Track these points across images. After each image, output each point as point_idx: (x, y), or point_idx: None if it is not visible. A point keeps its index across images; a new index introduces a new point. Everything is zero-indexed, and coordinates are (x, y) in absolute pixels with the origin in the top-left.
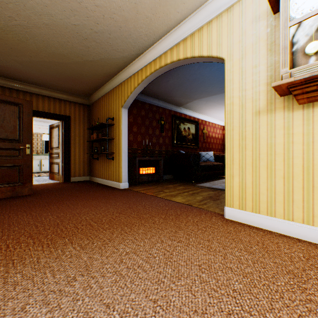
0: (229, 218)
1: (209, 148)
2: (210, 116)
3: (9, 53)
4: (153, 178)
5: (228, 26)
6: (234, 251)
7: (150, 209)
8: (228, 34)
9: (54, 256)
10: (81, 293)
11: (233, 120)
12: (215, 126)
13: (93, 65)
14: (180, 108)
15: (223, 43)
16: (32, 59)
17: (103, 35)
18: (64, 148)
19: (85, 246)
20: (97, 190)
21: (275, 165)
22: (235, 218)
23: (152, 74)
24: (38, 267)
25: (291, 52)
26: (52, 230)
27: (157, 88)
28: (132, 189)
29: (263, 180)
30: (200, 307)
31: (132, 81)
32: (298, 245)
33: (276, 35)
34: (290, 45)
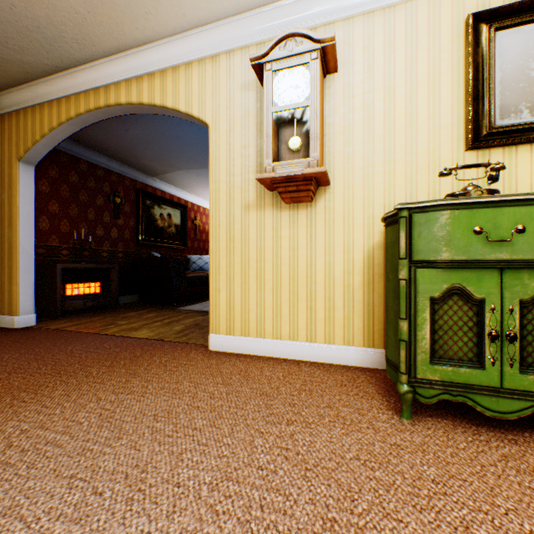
0: (215, 349)
1: (206, 249)
2: (207, 199)
3: None
4: (98, 302)
5: (214, 81)
6: (209, 387)
7: (84, 356)
8: (214, 91)
9: None
10: None
11: (220, 213)
12: None
13: None
14: (153, 178)
15: (208, 103)
16: None
17: None
18: None
19: None
20: None
21: (265, 274)
22: (222, 347)
23: (91, 112)
24: None
25: (277, 142)
26: None
27: (106, 137)
28: (46, 326)
29: (253, 293)
30: (145, 459)
31: (47, 114)
32: (283, 365)
33: None
34: (274, 134)
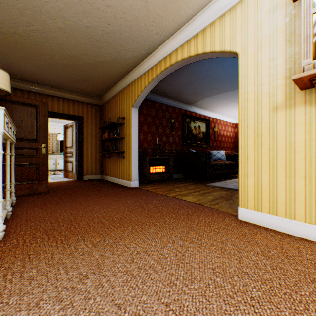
0: (244, 219)
1: (221, 146)
2: (222, 114)
3: (27, 57)
4: (163, 176)
5: (242, 19)
6: (250, 254)
7: (161, 208)
8: (242, 26)
9: (67, 253)
10: (93, 291)
11: (248, 117)
12: (227, 124)
13: (105, 66)
14: (190, 106)
15: (237, 37)
16: (48, 63)
17: (114, 35)
18: (77, 148)
19: (96, 243)
20: (108, 188)
21: (294, 164)
22: (250, 219)
23: (162, 72)
24: (52, 262)
25: (314, 42)
26: (66, 227)
27: (167, 86)
28: (142, 187)
29: (281, 179)
30: (216, 314)
31: (143, 80)
32: None
33: (296, 25)
34: (313, 34)
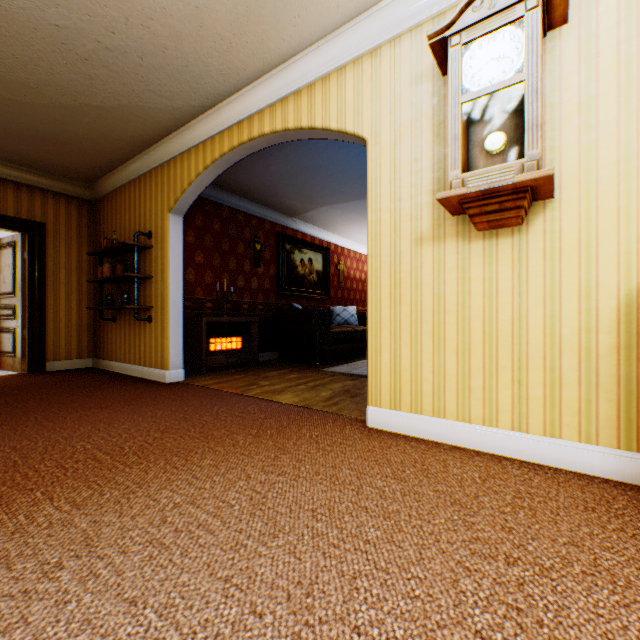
0: (375, 426)
1: (350, 299)
2: (352, 239)
3: None
4: (239, 358)
5: (373, 82)
6: (375, 480)
7: (229, 420)
8: (373, 95)
9: (8, 529)
10: (76, 589)
11: (381, 251)
12: (361, 258)
13: (103, 117)
14: (293, 219)
15: (365, 112)
16: None
17: (127, 58)
18: (28, 296)
19: (83, 501)
20: (112, 388)
21: (444, 330)
22: (385, 425)
23: (234, 150)
24: None
25: (466, 145)
26: (2, 478)
27: (247, 177)
28: (193, 382)
29: (428, 356)
30: (308, 576)
31: (193, 160)
32: (475, 460)
33: (446, 112)
34: (463, 133)
